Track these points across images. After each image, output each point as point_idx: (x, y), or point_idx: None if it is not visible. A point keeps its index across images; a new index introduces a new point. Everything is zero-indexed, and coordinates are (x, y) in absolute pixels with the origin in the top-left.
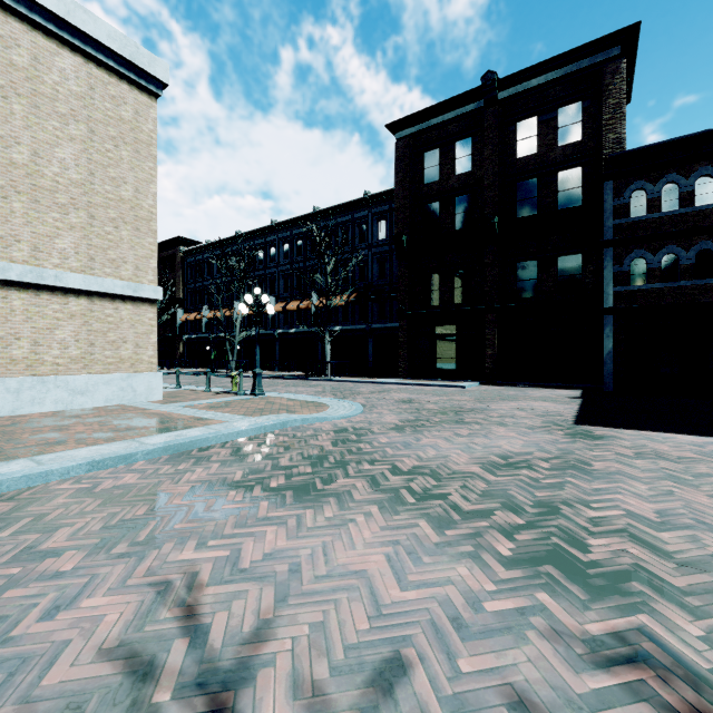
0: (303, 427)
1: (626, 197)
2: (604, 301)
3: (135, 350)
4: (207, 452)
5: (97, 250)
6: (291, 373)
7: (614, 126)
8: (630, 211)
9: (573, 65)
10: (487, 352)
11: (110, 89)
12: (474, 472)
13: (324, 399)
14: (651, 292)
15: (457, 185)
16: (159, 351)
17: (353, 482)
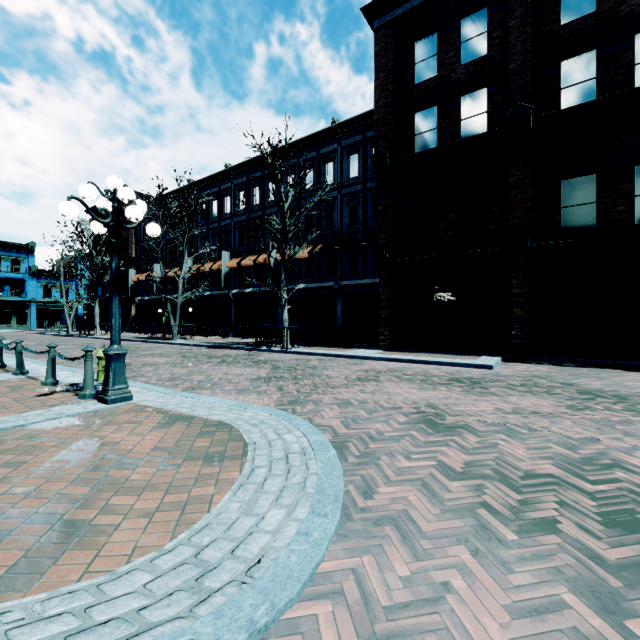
0: None
1: None
2: None
3: None
4: None
5: None
6: (244, 340)
7: None
8: None
9: None
10: (513, 313)
11: None
12: None
13: (252, 411)
14: None
15: (464, 78)
16: None
17: None
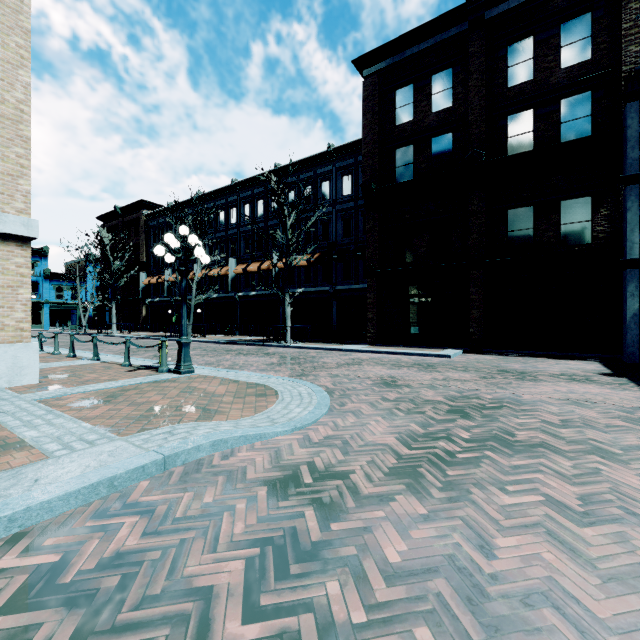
0: (210, 464)
1: None
2: (627, 251)
3: None
4: None
5: None
6: (250, 338)
7: (637, 36)
8: None
9: None
10: (472, 315)
11: None
12: None
13: (275, 379)
14: None
15: (435, 123)
16: (124, 314)
17: None
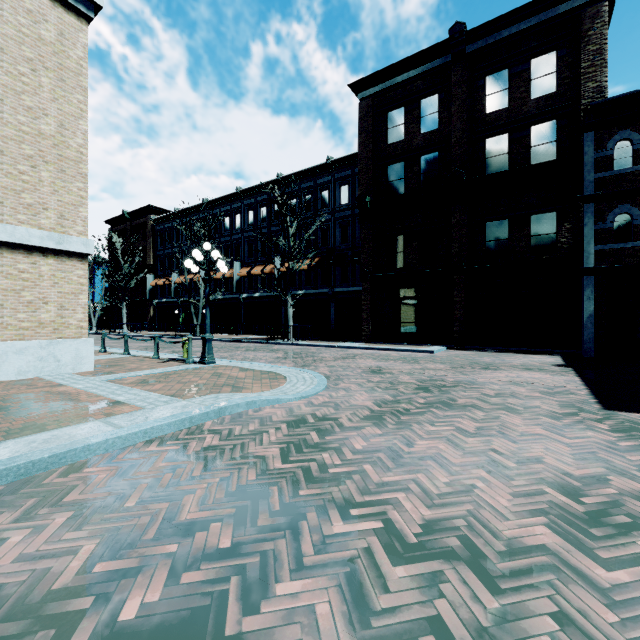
0: (247, 414)
1: (609, 149)
2: (584, 260)
3: (59, 312)
4: (74, 477)
5: (7, 191)
6: (254, 337)
7: (594, 74)
8: (613, 163)
9: (548, 11)
10: (454, 315)
11: (25, 1)
12: (548, 548)
13: (282, 368)
14: (637, 250)
15: (422, 144)
16: (132, 315)
17: (310, 598)
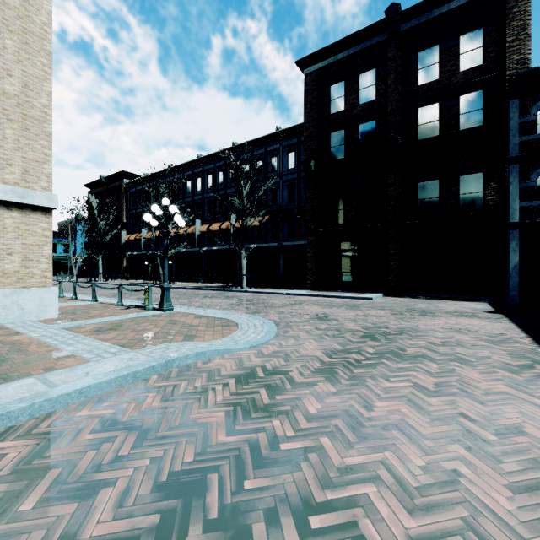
0: (195, 367)
1: (533, 114)
2: (510, 216)
3: (23, 263)
4: None
5: None
6: (213, 284)
7: (518, 47)
8: (536, 127)
9: None
10: (390, 266)
11: None
12: None
13: (235, 315)
14: None
15: (361, 113)
16: (108, 265)
17: None
